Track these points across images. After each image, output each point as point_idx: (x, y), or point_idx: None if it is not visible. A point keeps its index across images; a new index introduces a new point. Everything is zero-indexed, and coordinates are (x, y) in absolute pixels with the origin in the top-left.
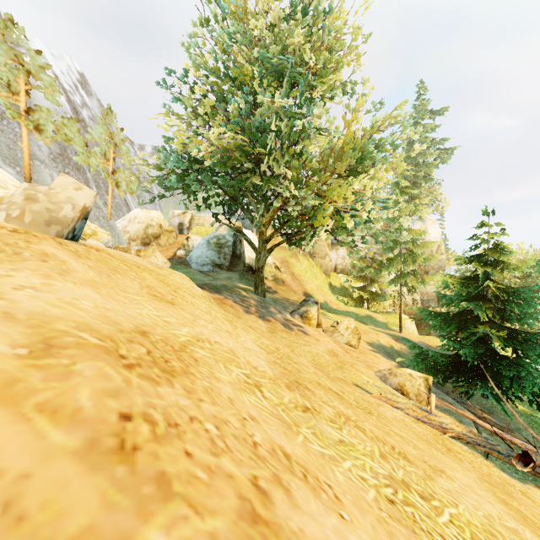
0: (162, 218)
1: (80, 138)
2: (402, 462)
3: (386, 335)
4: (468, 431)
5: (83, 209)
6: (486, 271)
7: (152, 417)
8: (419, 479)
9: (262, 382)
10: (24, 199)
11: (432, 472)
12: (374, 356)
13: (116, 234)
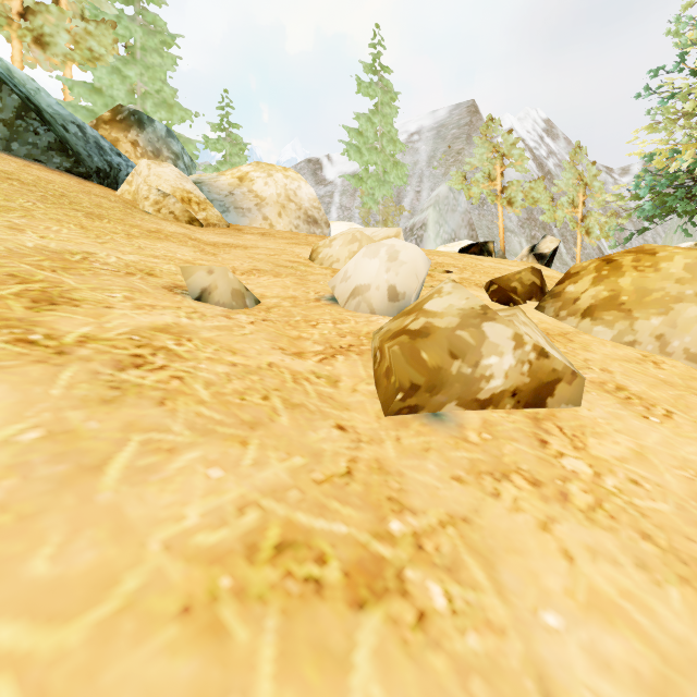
0: None
1: (546, 195)
2: None
3: None
4: None
5: (553, 251)
6: None
7: None
8: None
9: None
10: (527, 252)
11: None
12: None
13: None
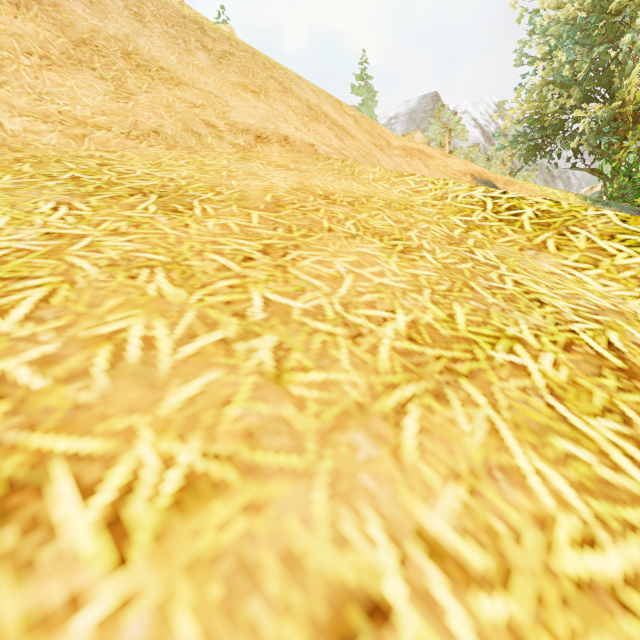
0: None
1: (483, 157)
2: None
3: None
4: None
5: None
6: None
7: None
8: None
9: None
10: None
11: None
12: None
13: None
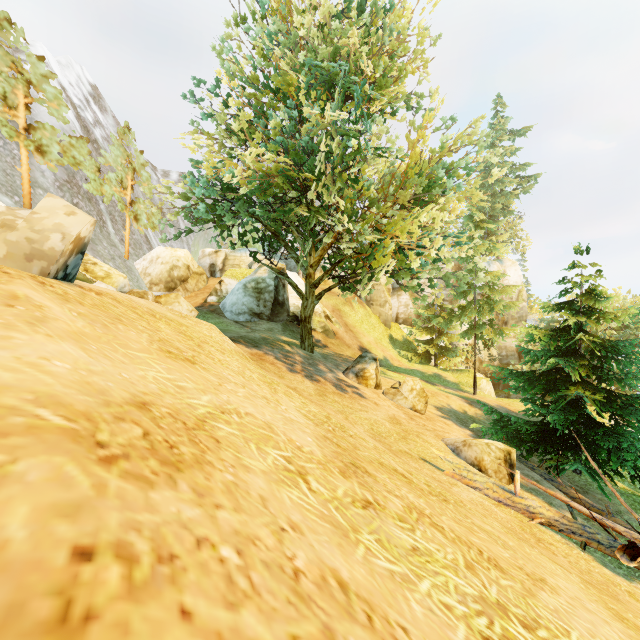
0: (190, 257)
1: (91, 162)
2: (494, 573)
3: (457, 398)
4: (561, 516)
5: (78, 240)
6: (579, 321)
7: (131, 548)
8: (518, 597)
9: (308, 468)
10: None
11: (532, 583)
12: (444, 423)
13: (135, 277)
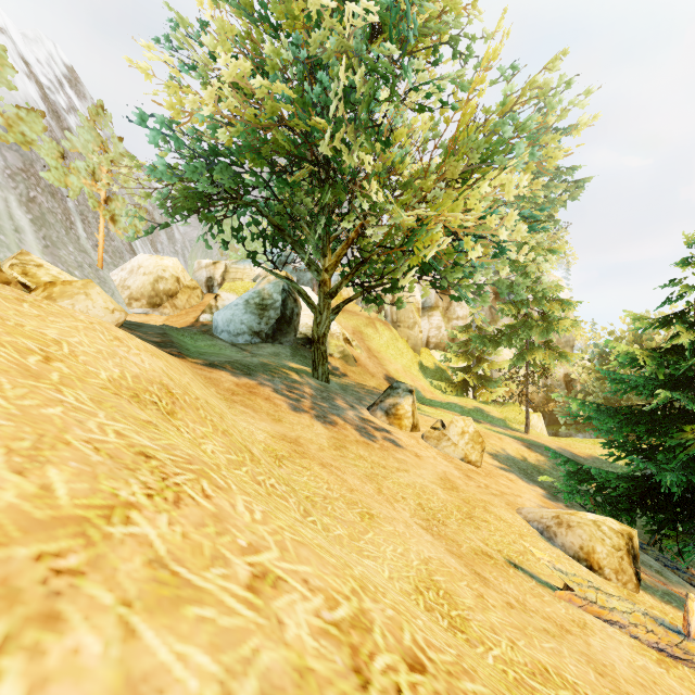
0: (180, 268)
1: (52, 145)
2: None
3: (512, 439)
4: None
5: None
6: None
7: None
8: None
9: None
10: None
11: None
12: (507, 479)
13: (110, 291)
